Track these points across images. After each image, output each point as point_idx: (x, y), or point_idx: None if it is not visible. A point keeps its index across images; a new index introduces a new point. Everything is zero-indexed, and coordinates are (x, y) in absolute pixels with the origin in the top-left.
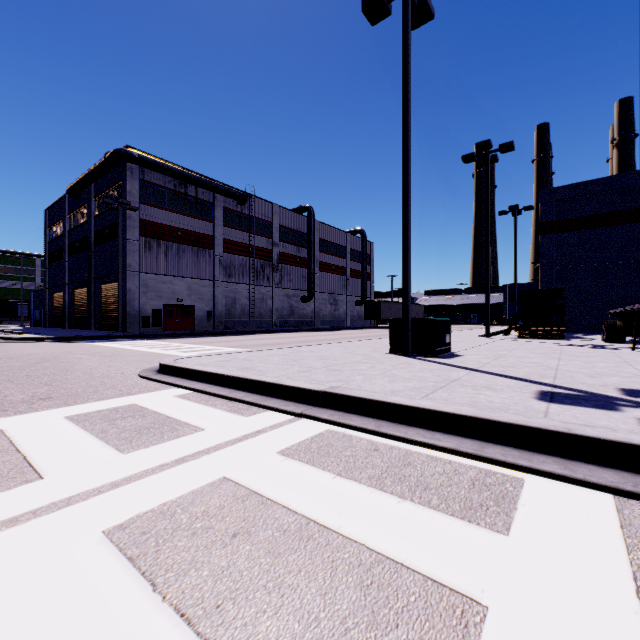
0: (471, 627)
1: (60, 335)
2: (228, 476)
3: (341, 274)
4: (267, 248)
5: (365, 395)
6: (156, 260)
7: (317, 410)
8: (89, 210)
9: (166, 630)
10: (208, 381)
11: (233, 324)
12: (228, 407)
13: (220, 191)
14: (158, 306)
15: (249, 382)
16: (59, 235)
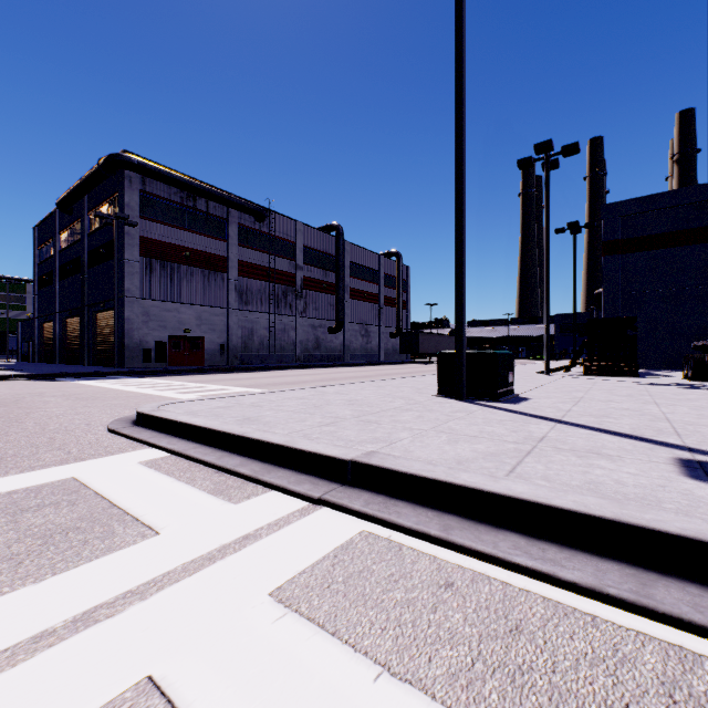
0: None
1: (41, 372)
2: (158, 675)
3: (374, 302)
4: (289, 272)
5: (419, 470)
6: (159, 284)
7: (345, 492)
8: (82, 226)
9: None
10: (195, 438)
11: (250, 359)
12: (211, 484)
13: (235, 205)
14: (162, 338)
15: (248, 442)
16: (49, 256)
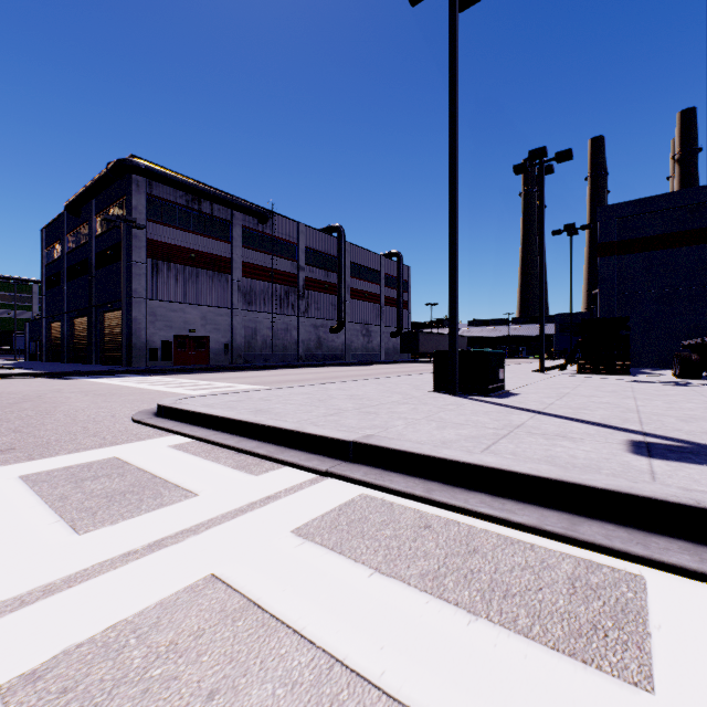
0: None
1: (54, 370)
2: (218, 573)
3: (375, 302)
4: (292, 272)
5: (409, 447)
6: (166, 285)
7: (347, 466)
8: (90, 229)
9: None
10: (214, 427)
11: (253, 358)
12: (234, 462)
13: (238, 208)
14: (168, 337)
15: (263, 429)
16: (57, 257)
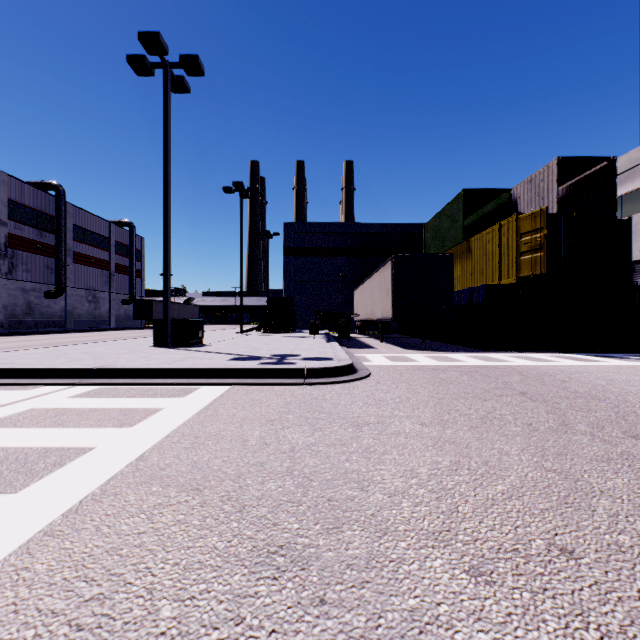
0: (159, 410)
1: None
2: (37, 407)
3: (104, 268)
4: None
5: (127, 366)
6: None
7: (91, 380)
8: None
9: (41, 429)
10: None
11: None
12: (3, 389)
13: None
14: None
15: (19, 371)
16: None
